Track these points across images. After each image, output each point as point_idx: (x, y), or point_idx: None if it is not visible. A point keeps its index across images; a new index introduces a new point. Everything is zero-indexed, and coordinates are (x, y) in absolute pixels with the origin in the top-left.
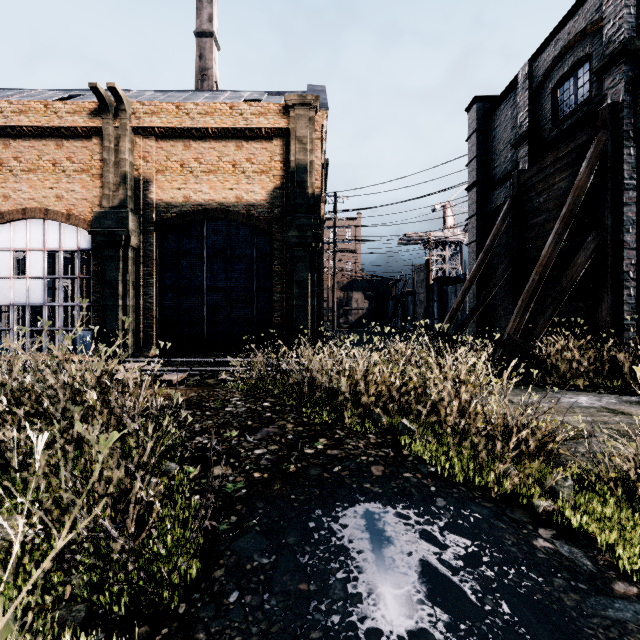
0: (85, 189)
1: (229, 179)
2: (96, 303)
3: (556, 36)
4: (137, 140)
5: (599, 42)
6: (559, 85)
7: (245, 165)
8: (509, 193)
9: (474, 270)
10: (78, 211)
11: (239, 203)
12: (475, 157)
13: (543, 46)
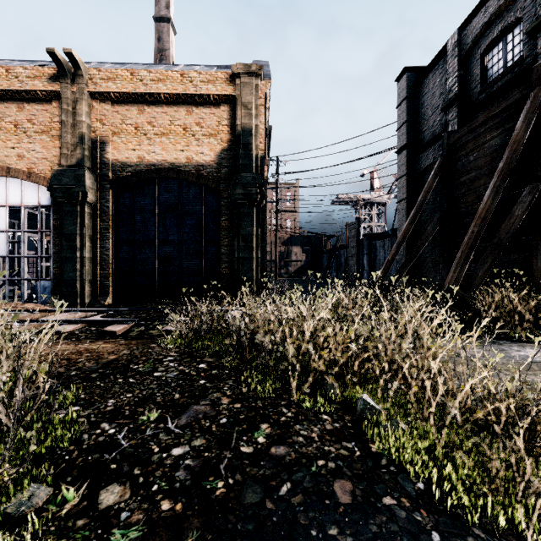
0: (45, 149)
1: (180, 141)
2: (55, 255)
3: (486, 4)
4: (94, 104)
5: (531, 5)
6: (488, 50)
7: (195, 128)
8: (438, 154)
9: (407, 224)
10: (38, 169)
11: (189, 163)
12: (405, 122)
13: (472, 14)
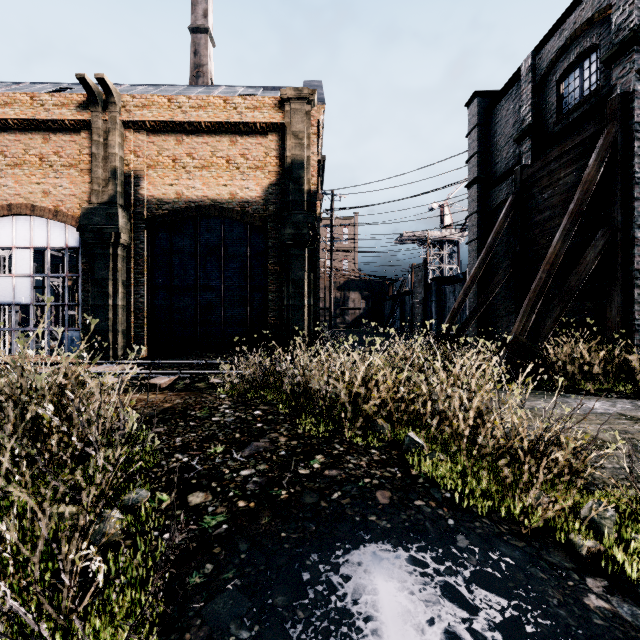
0: (73, 185)
1: (223, 175)
2: (85, 303)
3: (561, 26)
4: (127, 134)
5: (607, 31)
6: (564, 77)
7: (239, 161)
8: (511, 190)
9: (476, 268)
10: (66, 207)
11: (233, 200)
12: (475, 153)
13: (547, 37)
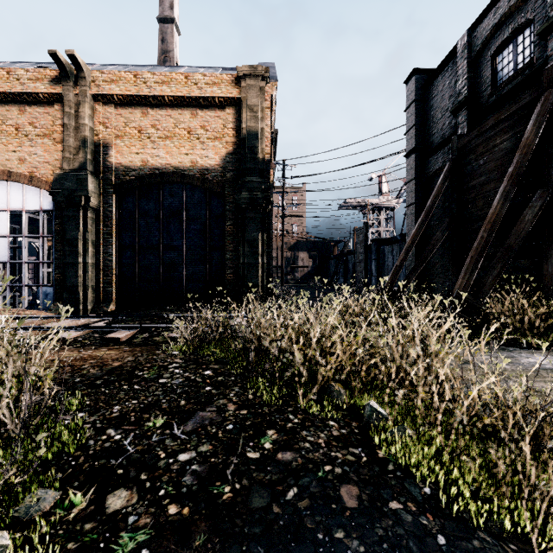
0: (47, 153)
1: (184, 145)
2: (57, 261)
3: (496, 5)
4: (97, 107)
5: (541, 6)
6: (498, 52)
7: (200, 132)
8: (447, 158)
9: (416, 229)
10: (40, 173)
11: (194, 167)
12: (414, 125)
13: (482, 16)
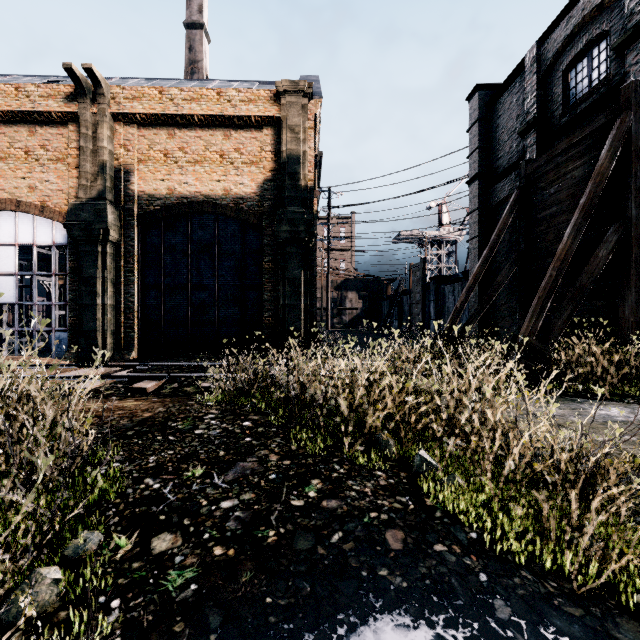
0: (61, 179)
1: (216, 170)
2: (72, 302)
3: (568, 14)
4: (117, 127)
5: (618, 16)
6: (571, 67)
7: (234, 155)
8: (514, 185)
9: (479, 266)
10: (53, 203)
11: (227, 196)
12: (477, 148)
13: (553, 25)
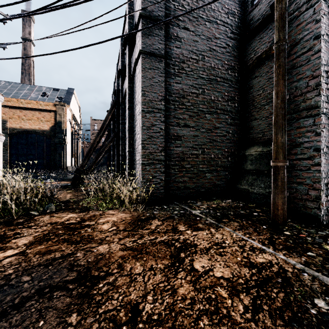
0: None
1: (36, 122)
2: None
3: None
4: (2, 108)
5: None
6: None
7: (42, 118)
8: None
9: None
10: None
11: (40, 129)
12: None
13: None
